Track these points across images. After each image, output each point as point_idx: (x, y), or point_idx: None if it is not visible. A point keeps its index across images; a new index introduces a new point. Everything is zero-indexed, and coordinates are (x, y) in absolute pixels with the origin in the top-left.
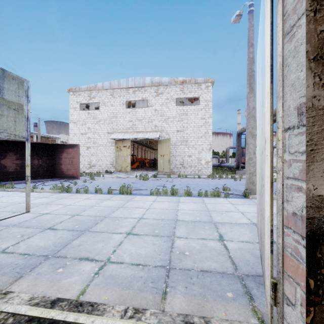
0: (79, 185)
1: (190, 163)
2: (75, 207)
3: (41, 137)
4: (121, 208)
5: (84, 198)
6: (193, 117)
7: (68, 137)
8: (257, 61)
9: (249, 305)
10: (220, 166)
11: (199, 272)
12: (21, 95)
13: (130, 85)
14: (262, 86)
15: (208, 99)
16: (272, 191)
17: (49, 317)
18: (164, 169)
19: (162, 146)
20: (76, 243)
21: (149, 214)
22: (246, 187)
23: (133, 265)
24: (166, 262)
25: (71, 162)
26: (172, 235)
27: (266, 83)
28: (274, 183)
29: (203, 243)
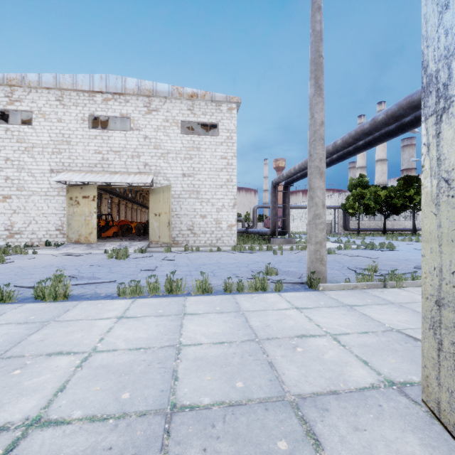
0: None
1: (204, 228)
2: None
3: None
4: None
5: None
6: (209, 155)
7: None
8: None
9: None
10: (246, 232)
11: None
12: None
13: (98, 87)
14: None
15: (232, 129)
16: None
17: None
18: (161, 238)
19: (157, 198)
20: None
21: (80, 390)
22: (309, 268)
23: None
24: None
25: None
26: None
27: None
28: (329, 255)
29: None
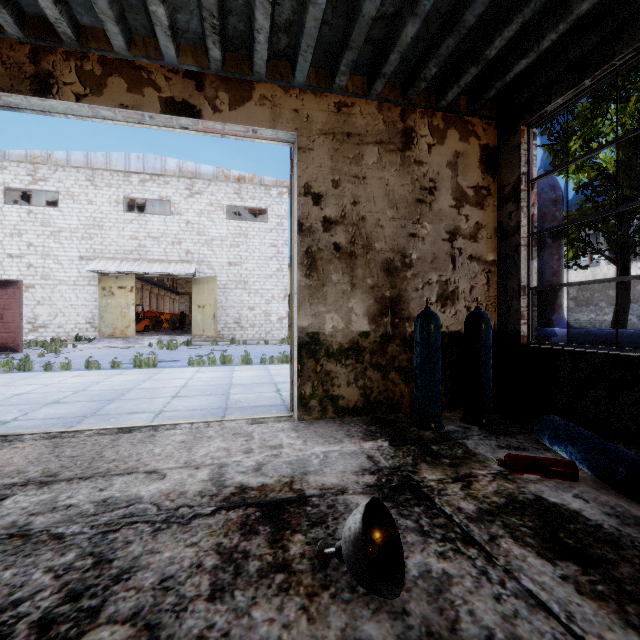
0: (35, 360)
1: (252, 321)
2: (68, 385)
3: None
4: (149, 381)
5: (72, 376)
6: (258, 242)
7: None
8: None
9: (286, 412)
10: None
11: (253, 407)
12: None
13: (135, 167)
14: None
15: (283, 215)
16: (291, 328)
17: (137, 426)
18: (206, 332)
19: (201, 289)
20: (112, 407)
21: (194, 383)
22: None
23: (191, 410)
24: (223, 406)
25: None
26: (227, 393)
27: None
28: None
29: (259, 395)
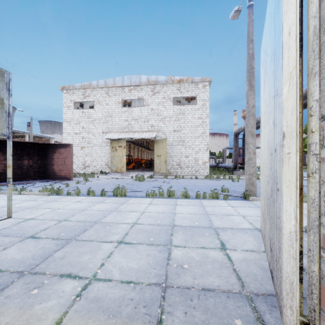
0: (71, 186)
1: (187, 164)
2: (64, 211)
3: (34, 137)
4: (113, 212)
5: (75, 201)
6: (190, 117)
7: (62, 137)
8: (263, 49)
9: None
10: (217, 166)
11: (200, 291)
12: (1, 88)
13: (126, 83)
14: (275, 72)
15: (206, 99)
16: (301, 199)
17: None
18: (161, 170)
19: (158, 146)
20: (59, 255)
21: (144, 219)
22: (245, 188)
23: (123, 283)
24: (162, 278)
25: (64, 162)
26: (169, 244)
27: (284, 64)
28: None
29: (203, 253)
